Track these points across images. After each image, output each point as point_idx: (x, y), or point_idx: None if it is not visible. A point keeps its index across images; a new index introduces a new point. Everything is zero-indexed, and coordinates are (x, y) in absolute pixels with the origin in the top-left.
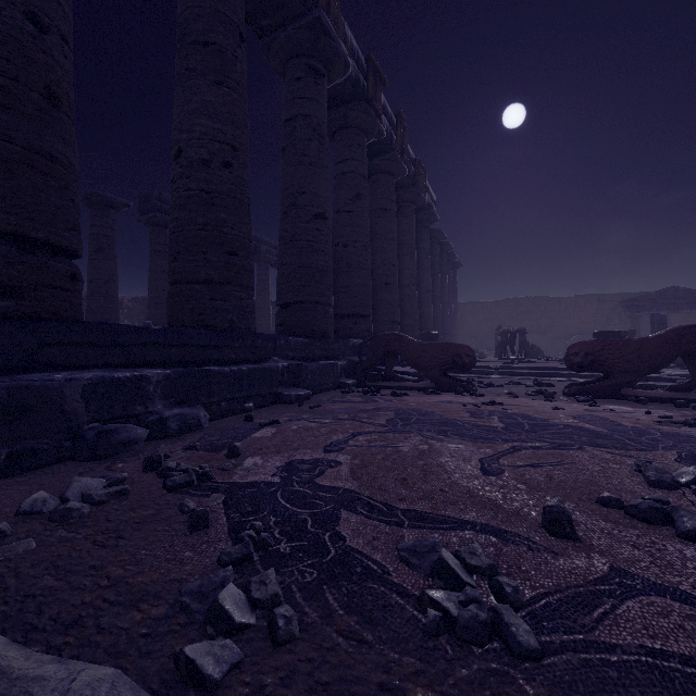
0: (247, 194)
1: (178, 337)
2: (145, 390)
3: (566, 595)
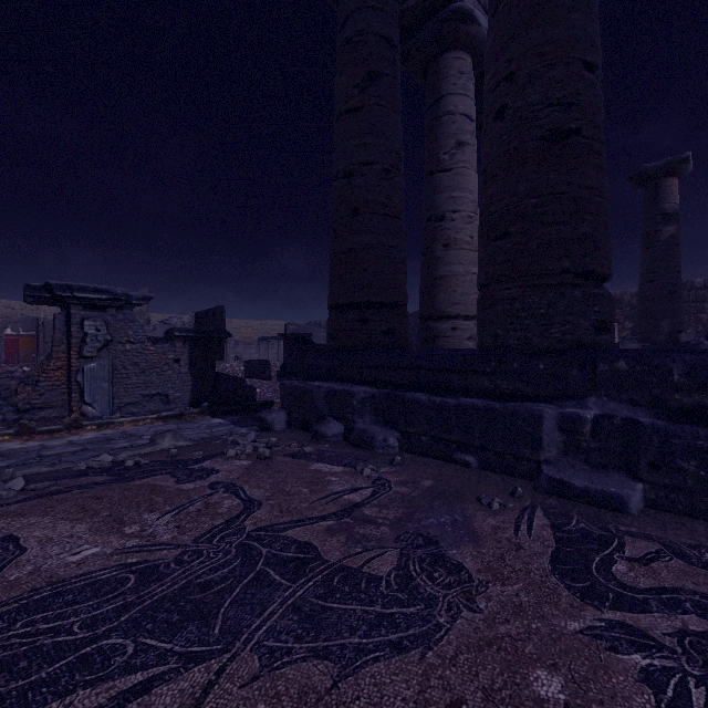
0: (540, 120)
1: (408, 360)
2: (352, 403)
3: None
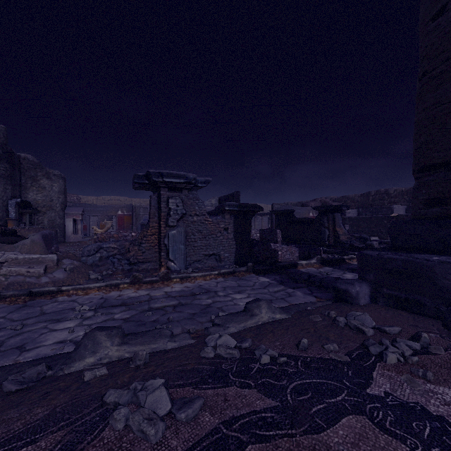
0: None
1: None
2: None
3: (76, 449)
